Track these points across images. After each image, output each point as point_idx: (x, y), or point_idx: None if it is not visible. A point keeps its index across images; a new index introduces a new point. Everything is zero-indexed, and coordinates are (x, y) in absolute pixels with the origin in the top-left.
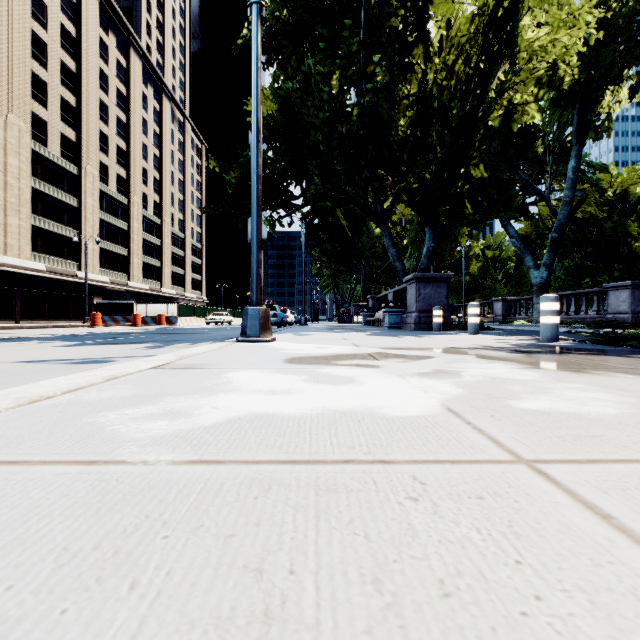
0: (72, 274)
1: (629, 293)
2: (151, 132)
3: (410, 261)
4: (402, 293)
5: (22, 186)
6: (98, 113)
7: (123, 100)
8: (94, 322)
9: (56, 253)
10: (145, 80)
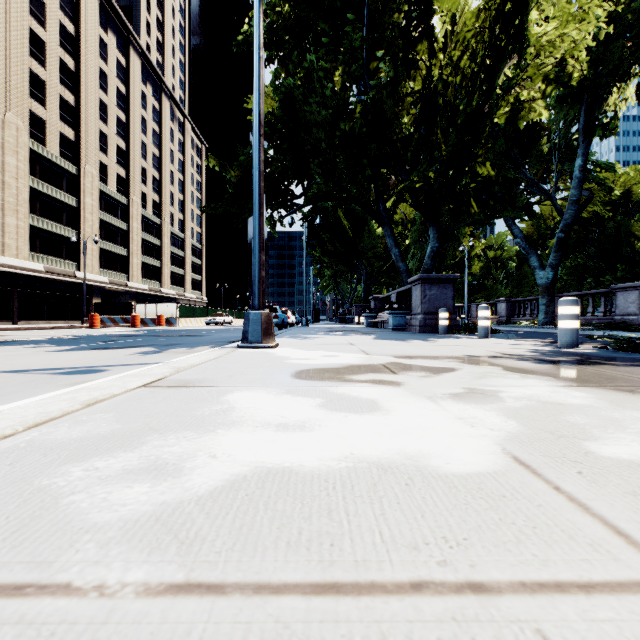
0: (71, 274)
1: (638, 294)
2: (151, 131)
3: (413, 261)
4: (406, 294)
5: (20, 185)
6: (97, 112)
7: (122, 99)
8: (92, 323)
9: (55, 253)
10: (145, 79)
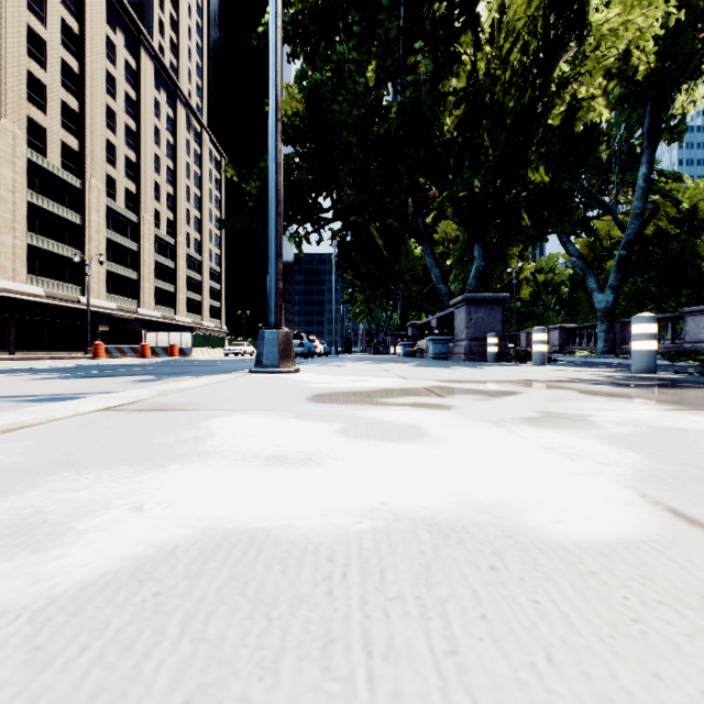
0: (74, 300)
1: None
2: (164, 142)
3: (455, 283)
4: (448, 319)
5: (17, 200)
6: (104, 120)
7: (132, 106)
8: (96, 353)
9: (56, 276)
10: (157, 84)
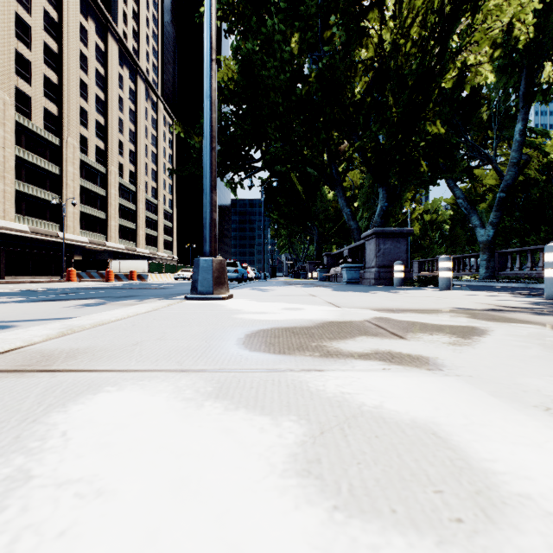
0: (54, 235)
1: None
2: (127, 109)
3: (362, 221)
4: (357, 250)
5: (7, 154)
6: (78, 90)
7: (101, 80)
8: (69, 278)
9: (39, 216)
10: (122, 63)
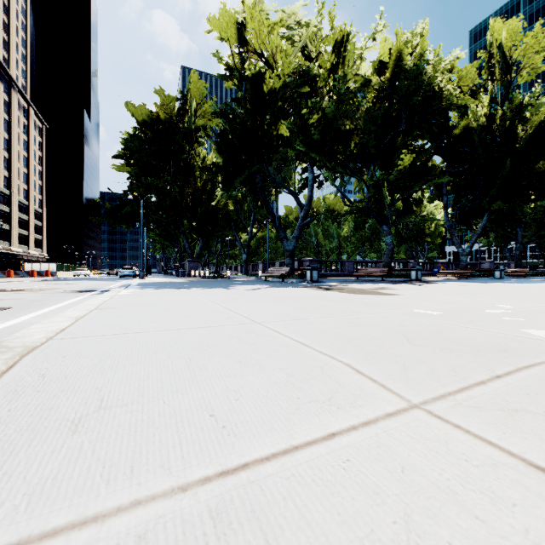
0: None
1: (262, 265)
2: (2, 120)
3: (197, 248)
4: None
5: None
6: None
7: None
8: (10, 275)
9: None
10: None
